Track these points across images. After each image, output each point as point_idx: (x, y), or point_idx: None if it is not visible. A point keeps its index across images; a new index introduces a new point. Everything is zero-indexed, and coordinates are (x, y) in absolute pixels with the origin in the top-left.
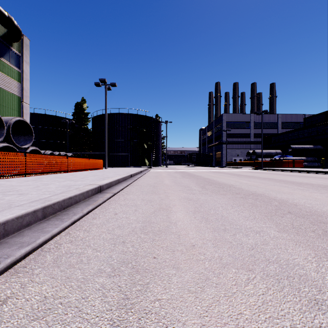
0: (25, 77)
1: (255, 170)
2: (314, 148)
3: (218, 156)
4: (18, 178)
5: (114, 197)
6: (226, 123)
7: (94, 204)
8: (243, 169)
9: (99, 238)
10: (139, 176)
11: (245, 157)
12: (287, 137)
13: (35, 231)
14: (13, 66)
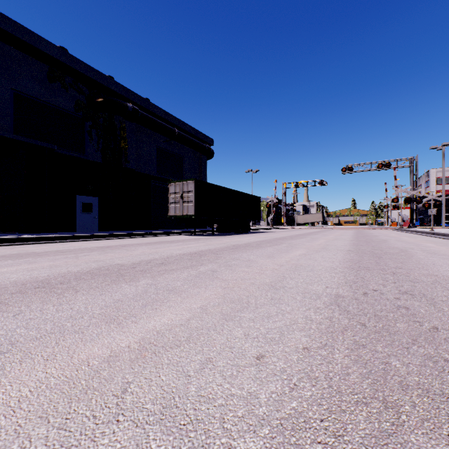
0: None
1: None
2: None
3: None
4: None
5: None
6: None
7: None
8: None
9: None
10: None
11: None
12: None
13: None
14: None
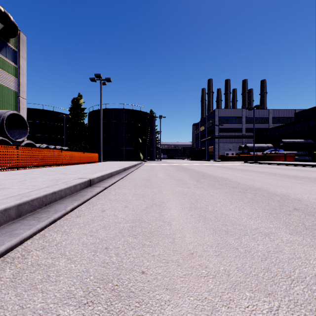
0: (22, 72)
1: (247, 164)
2: (305, 142)
3: (211, 150)
4: (10, 171)
5: (104, 191)
6: (218, 118)
7: (81, 200)
8: (236, 163)
9: (78, 242)
10: (133, 169)
11: (237, 151)
12: (278, 132)
13: (2, 234)
14: (9, 61)
